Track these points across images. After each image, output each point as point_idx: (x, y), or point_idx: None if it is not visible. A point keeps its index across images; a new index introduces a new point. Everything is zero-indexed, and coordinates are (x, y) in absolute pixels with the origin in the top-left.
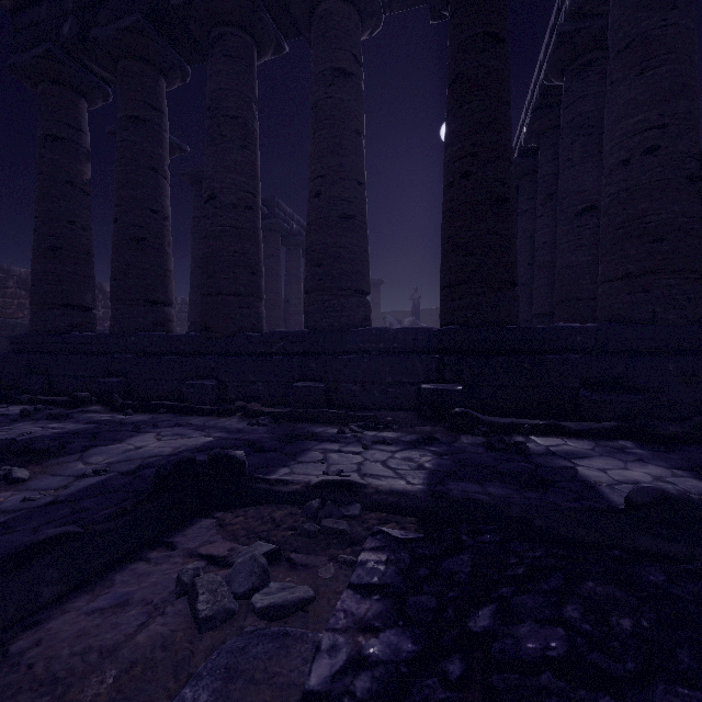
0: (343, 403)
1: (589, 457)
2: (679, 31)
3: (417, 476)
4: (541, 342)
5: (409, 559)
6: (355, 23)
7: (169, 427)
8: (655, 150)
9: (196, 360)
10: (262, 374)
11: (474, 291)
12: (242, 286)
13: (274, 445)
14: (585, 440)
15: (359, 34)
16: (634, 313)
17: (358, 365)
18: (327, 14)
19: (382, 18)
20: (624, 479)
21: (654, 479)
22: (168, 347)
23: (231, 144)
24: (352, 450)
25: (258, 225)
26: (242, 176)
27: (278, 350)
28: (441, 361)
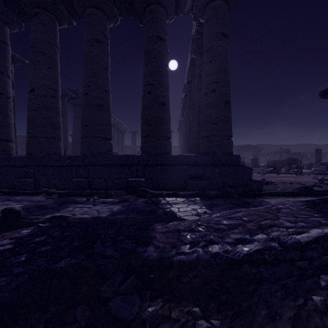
0: (96, 187)
1: (179, 204)
2: (222, 48)
3: (105, 214)
4: (176, 161)
5: (38, 230)
6: (105, 20)
7: (2, 201)
8: (215, 91)
9: (23, 169)
10: (57, 175)
11: (152, 140)
12: (49, 134)
13: (52, 206)
14: (184, 198)
15: (106, 25)
16: (208, 150)
17: (102, 171)
18: (90, 14)
19: (118, 19)
20: (182, 210)
21: (192, 209)
22: (8, 162)
23: (43, 65)
24: (88, 206)
25: (58, 105)
26: (49, 81)
27: (66, 164)
28: (137, 169)
